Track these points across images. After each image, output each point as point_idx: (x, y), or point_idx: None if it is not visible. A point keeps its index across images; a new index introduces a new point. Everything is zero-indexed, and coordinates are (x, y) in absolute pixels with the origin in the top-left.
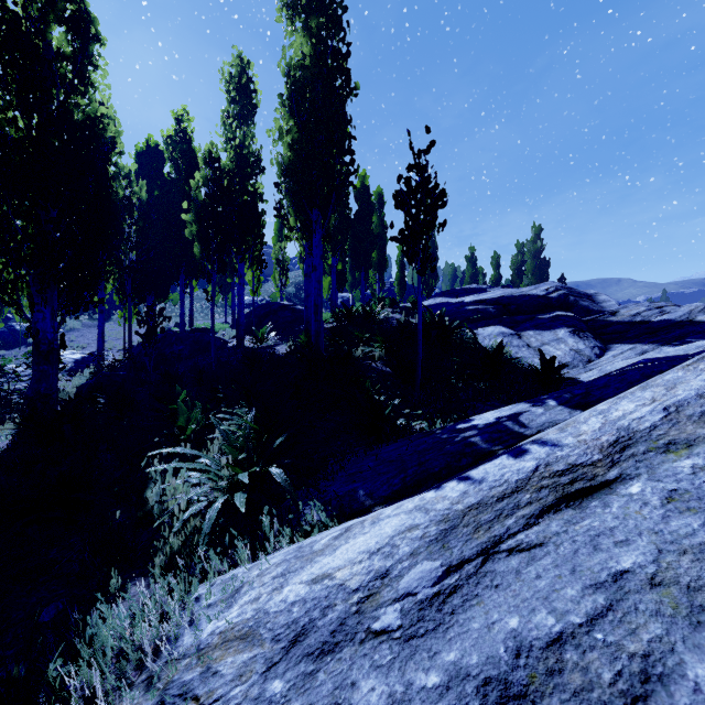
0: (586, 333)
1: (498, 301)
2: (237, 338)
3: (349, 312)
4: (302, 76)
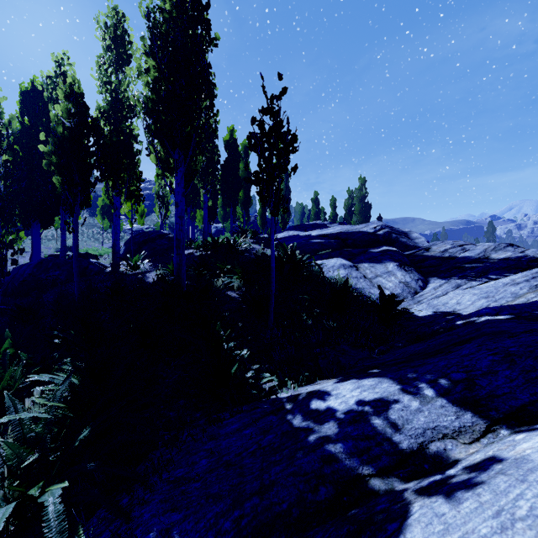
0: (410, 266)
1: (338, 236)
2: (113, 264)
3: (216, 243)
4: (165, 23)
